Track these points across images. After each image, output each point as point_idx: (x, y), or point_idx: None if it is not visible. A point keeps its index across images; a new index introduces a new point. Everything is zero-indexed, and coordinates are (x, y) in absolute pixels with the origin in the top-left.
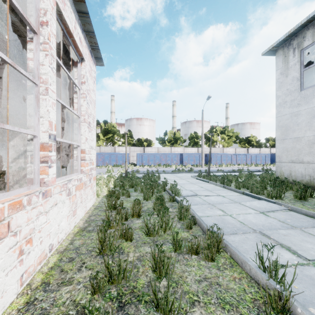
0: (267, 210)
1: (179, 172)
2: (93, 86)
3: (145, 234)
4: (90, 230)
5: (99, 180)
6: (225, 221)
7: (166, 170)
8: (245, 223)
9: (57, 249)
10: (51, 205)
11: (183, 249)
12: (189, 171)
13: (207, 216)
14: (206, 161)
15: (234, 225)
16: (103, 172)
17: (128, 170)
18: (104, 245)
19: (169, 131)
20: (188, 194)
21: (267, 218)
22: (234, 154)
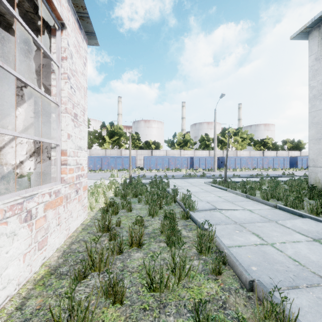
0: None
1: (190, 177)
2: (82, 68)
3: (146, 287)
4: (63, 272)
5: (98, 187)
6: (269, 256)
7: (175, 175)
8: (301, 261)
9: None
10: None
11: None
12: (201, 176)
13: (239, 247)
14: (218, 165)
15: (285, 265)
16: (107, 176)
17: (134, 174)
18: None
19: (178, 133)
20: (205, 207)
21: None
22: (249, 157)
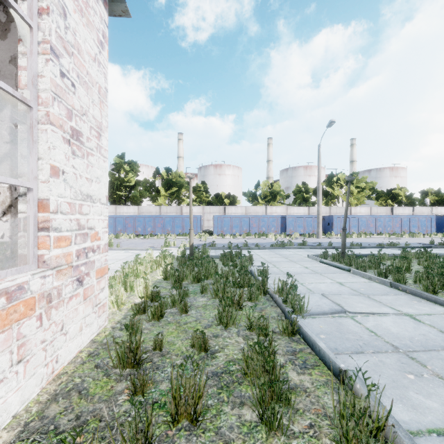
0: None
1: (283, 246)
2: (96, 50)
3: None
4: None
5: (139, 264)
6: None
7: (259, 243)
8: None
9: None
10: None
11: None
12: (301, 245)
13: (441, 435)
14: (323, 228)
15: None
16: (159, 245)
17: (199, 241)
18: None
19: (263, 181)
20: (322, 306)
21: None
22: (371, 216)
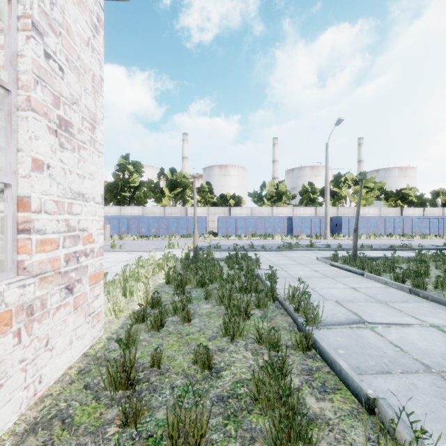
0: None
1: (290, 248)
2: (89, 33)
3: None
4: None
5: (141, 267)
6: None
7: (265, 244)
8: None
9: None
10: None
11: None
12: (309, 247)
13: None
14: (331, 229)
15: None
16: (163, 246)
17: (204, 243)
18: None
19: (269, 181)
20: (338, 315)
21: None
22: (381, 217)
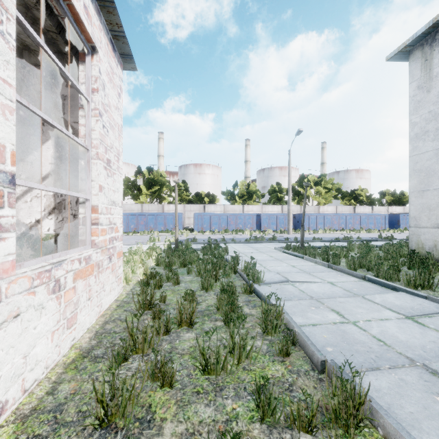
0: (417, 312)
1: (256, 241)
2: (117, 101)
3: (200, 369)
4: (98, 355)
5: (134, 254)
6: (348, 336)
7: (236, 238)
8: (387, 341)
9: (19, 408)
10: (1, 321)
11: (279, 417)
12: (271, 240)
13: (314, 325)
14: (294, 225)
15: (368, 346)
16: (144, 240)
17: (181, 237)
18: (110, 406)
19: (241, 181)
20: (274, 279)
21: (425, 331)
22: (335, 214)
